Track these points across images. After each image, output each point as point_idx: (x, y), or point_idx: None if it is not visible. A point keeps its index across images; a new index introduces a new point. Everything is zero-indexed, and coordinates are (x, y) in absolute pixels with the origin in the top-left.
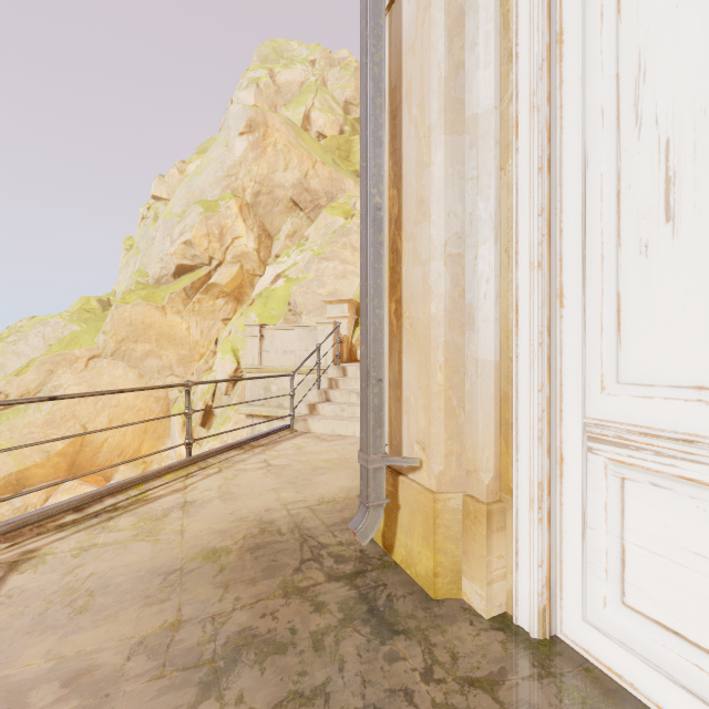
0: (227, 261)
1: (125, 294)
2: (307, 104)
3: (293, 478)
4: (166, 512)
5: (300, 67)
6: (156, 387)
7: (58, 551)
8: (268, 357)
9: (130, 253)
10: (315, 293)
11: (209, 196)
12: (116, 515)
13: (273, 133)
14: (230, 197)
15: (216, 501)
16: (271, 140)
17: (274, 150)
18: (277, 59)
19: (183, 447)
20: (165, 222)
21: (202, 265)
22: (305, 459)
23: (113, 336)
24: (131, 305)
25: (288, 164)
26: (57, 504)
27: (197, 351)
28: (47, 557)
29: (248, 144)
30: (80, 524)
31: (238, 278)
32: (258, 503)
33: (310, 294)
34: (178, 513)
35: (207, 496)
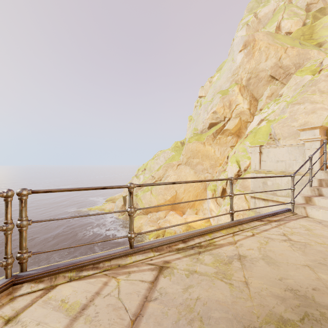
0: (232, 117)
1: (189, 138)
2: (278, 20)
3: (320, 258)
4: (229, 259)
5: (273, 1)
6: (216, 179)
7: (178, 267)
8: (265, 164)
9: (190, 122)
10: (289, 125)
11: (224, 88)
12: (202, 251)
13: (258, 43)
14: (234, 85)
15: (261, 261)
16: (257, 47)
17: (258, 52)
18: (258, 5)
19: (212, 205)
20: (204, 105)
21: (220, 121)
22: (320, 241)
23: (185, 156)
24: (191, 143)
25: (268, 56)
26: (175, 236)
27: (218, 162)
28: (174, 270)
29: (244, 55)
30: (185, 251)
31: (238, 125)
32: (300, 277)
33: (285, 127)
34: (238, 263)
35: (253, 255)
